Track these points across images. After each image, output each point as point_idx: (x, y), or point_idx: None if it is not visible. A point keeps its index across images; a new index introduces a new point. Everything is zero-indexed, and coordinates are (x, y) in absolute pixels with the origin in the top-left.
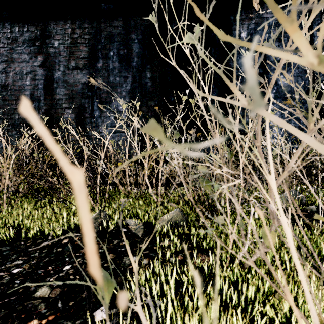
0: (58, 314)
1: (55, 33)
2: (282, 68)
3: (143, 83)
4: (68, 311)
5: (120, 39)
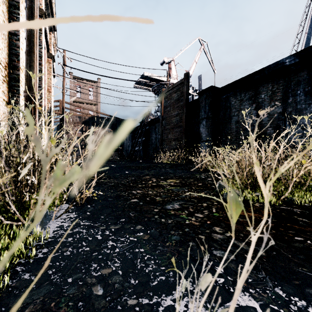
0: None
1: (262, 91)
2: None
3: None
4: None
5: (305, 82)
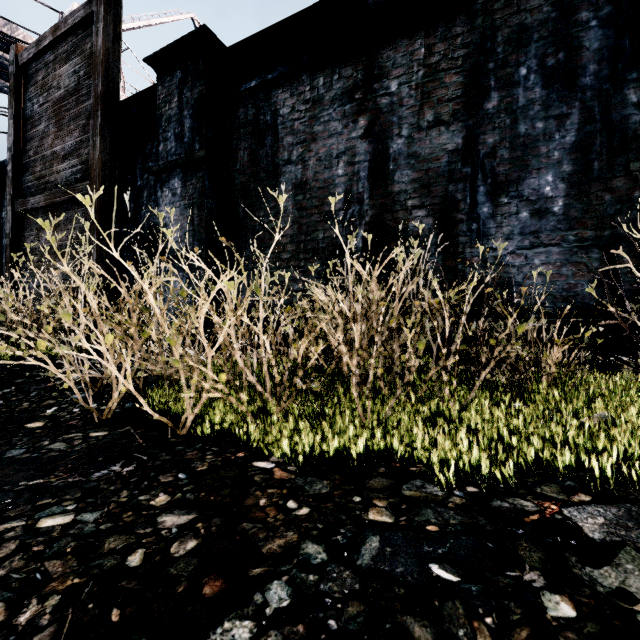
0: None
1: (392, 66)
2: None
3: (614, 121)
4: None
5: (547, 32)
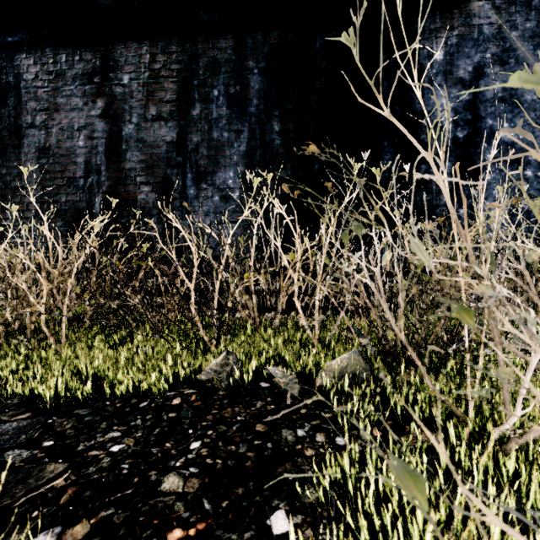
0: (211, 520)
1: (125, 62)
2: (507, 111)
3: (267, 141)
4: (224, 516)
5: (230, 68)
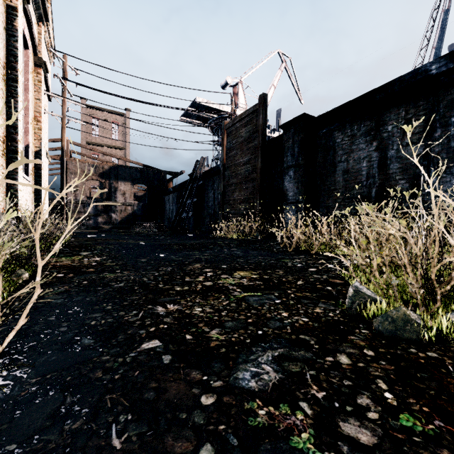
0: None
1: (389, 120)
2: None
3: None
4: None
5: None
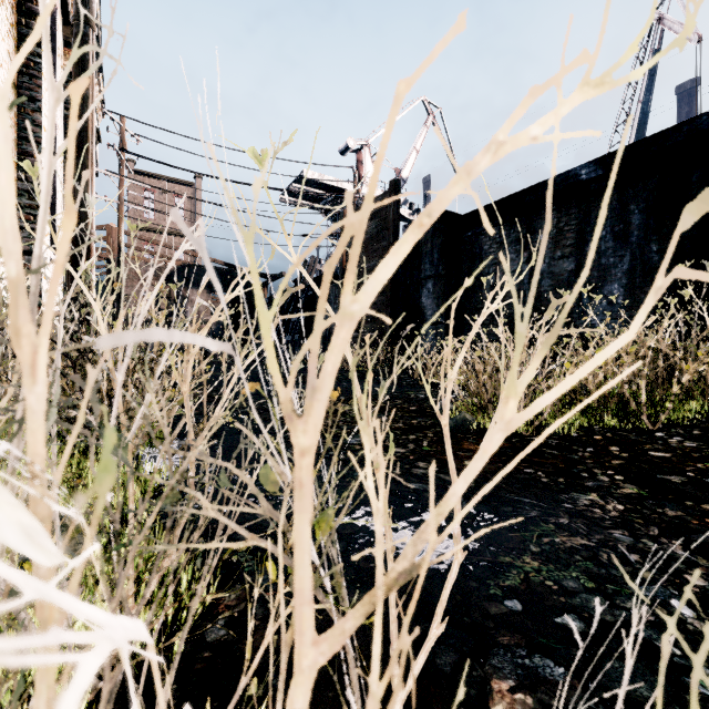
0: None
1: (540, 227)
2: None
3: (645, 259)
4: None
5: (614, 214)
